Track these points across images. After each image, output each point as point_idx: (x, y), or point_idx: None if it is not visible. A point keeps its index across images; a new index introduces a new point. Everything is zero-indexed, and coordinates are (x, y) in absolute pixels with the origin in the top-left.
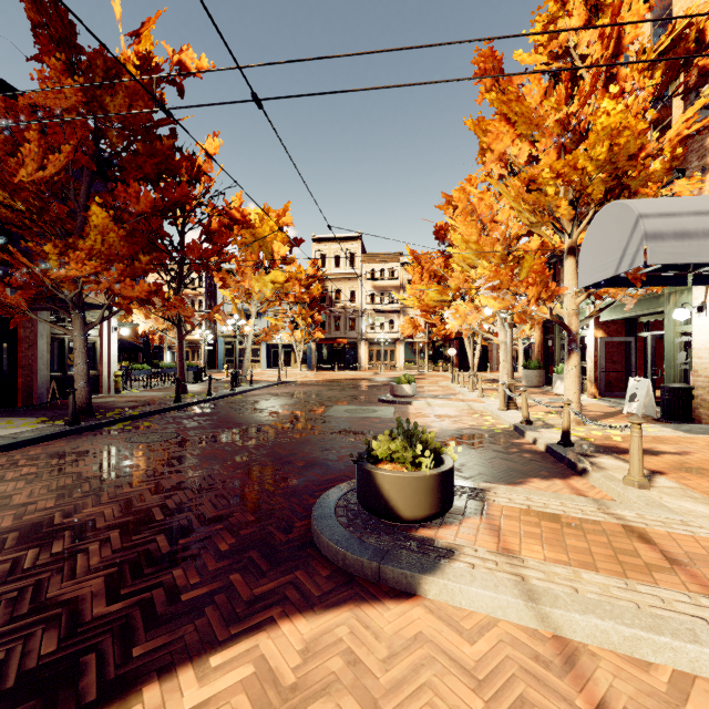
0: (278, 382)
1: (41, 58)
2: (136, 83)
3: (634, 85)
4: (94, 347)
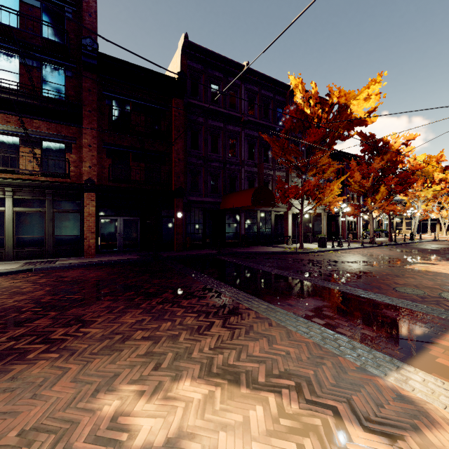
0: (434, 240)
1: (363, 149)
2: (393, 150)
3: None
4: (355, 223)
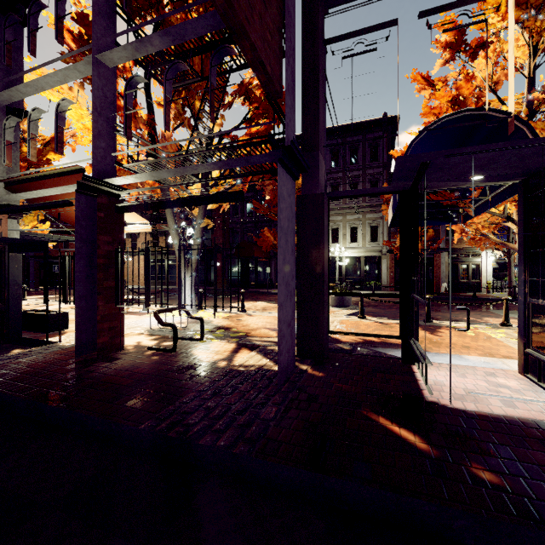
0: None
1: None
2: None
3: (423, 110)
4: (478, 267)
